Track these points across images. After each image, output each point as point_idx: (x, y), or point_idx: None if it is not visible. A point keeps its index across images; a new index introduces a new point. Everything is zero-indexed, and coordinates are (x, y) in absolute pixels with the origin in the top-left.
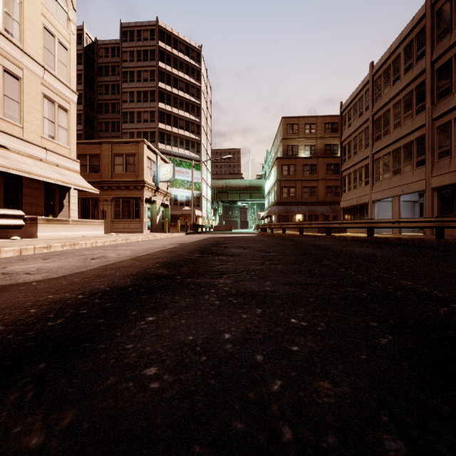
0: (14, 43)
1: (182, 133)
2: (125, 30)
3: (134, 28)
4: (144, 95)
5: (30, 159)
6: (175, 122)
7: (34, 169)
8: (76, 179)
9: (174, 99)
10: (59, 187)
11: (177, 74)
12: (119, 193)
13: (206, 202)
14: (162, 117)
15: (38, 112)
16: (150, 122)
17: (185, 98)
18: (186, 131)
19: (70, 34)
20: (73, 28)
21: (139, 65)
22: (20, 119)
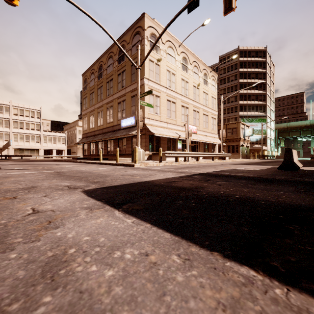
0: (207, 107)
1: (253, 103)
2: (221, 59)
3: (225, 56)
4: (231, 88)
5: (210, 137)
6: (249, 98)
7: (212, 140)
8: (219, 141)
9: (248, 85)
10: (214, 144)
11: (250, 70)
12: (229, 143)
13: (269, 140)
14: (241, 98)
15: (210, 123)
16: (234, 101)
17: (255, 82)
18: (255, 101)
19: (216, 93)
20: (216, 90)
21: (228, 74)
22: (208, 127)
